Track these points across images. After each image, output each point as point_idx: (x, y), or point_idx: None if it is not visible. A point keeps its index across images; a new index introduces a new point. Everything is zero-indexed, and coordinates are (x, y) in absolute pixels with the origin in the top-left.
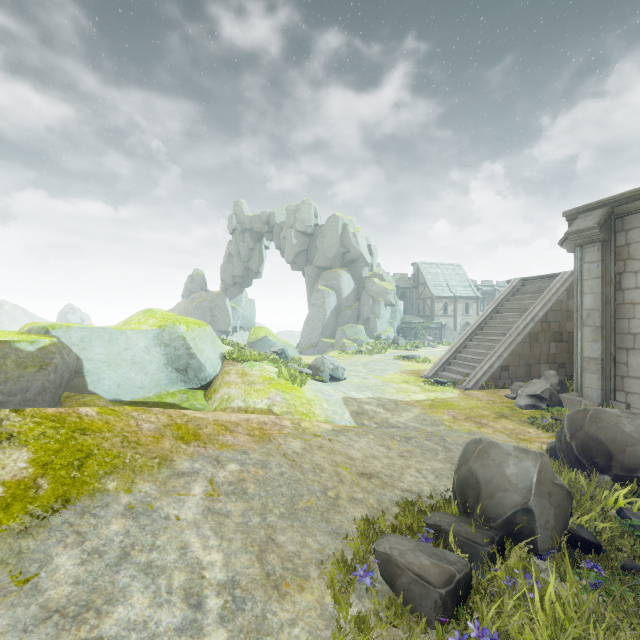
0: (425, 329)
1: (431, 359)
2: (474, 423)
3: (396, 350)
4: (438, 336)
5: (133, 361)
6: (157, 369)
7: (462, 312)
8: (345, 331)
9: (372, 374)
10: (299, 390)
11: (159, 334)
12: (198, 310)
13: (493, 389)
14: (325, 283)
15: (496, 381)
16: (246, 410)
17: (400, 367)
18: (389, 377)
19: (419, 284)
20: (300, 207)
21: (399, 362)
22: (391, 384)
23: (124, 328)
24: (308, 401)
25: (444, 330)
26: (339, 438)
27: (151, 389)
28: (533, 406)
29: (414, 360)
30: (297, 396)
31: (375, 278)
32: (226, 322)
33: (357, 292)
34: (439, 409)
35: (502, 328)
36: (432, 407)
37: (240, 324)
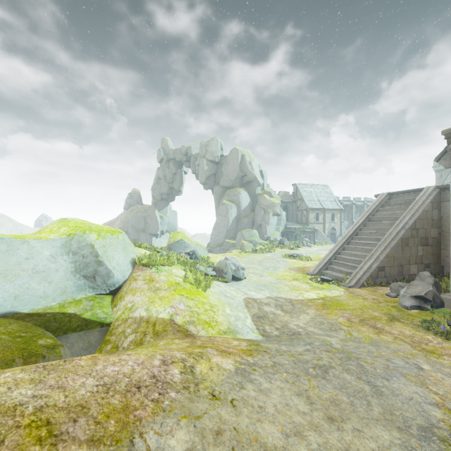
0: (302, 232)
1: (311, 257)
2: (370, 327)
3: (282, 249)
4: (312, 238)
5: (35, 270)
6: (63, 277)
7: (329, 220)
8: (243, 234)
9: (267, 271)
10: (203, 295)
11: (67, 242)
12: (135, 218)
13: (372, 286)
14: (228, 198)
15: (374, 280)
16: (148, 320)
17: (288, 264)
18: (281, 274)
19: (297, 199)
20: (210, 142)
21: (287, 260)
22: (284, 281)
23: (29, 237)
24: (211, 307)
25: (316, 233)
26: (245, 392)
27: (55, 297)
28: (418, 307)
29: (298, 258)
30: (201, 302)
31: (265, 195)
32: (155, 227)
33: (252, 205)
34: (332, 309)
35: (375, 234)
36: (325, 307)
37: (166, 229)
